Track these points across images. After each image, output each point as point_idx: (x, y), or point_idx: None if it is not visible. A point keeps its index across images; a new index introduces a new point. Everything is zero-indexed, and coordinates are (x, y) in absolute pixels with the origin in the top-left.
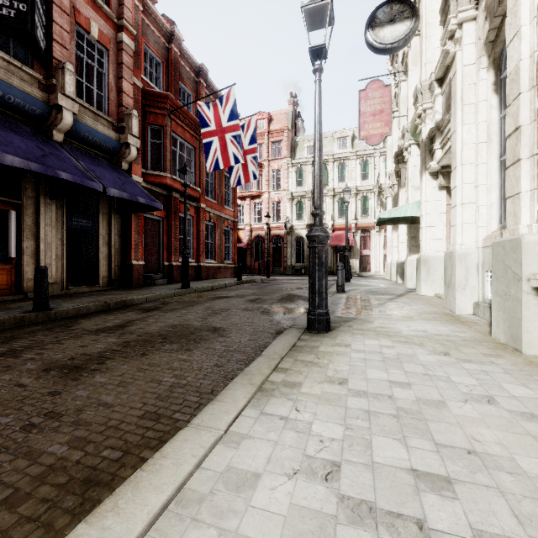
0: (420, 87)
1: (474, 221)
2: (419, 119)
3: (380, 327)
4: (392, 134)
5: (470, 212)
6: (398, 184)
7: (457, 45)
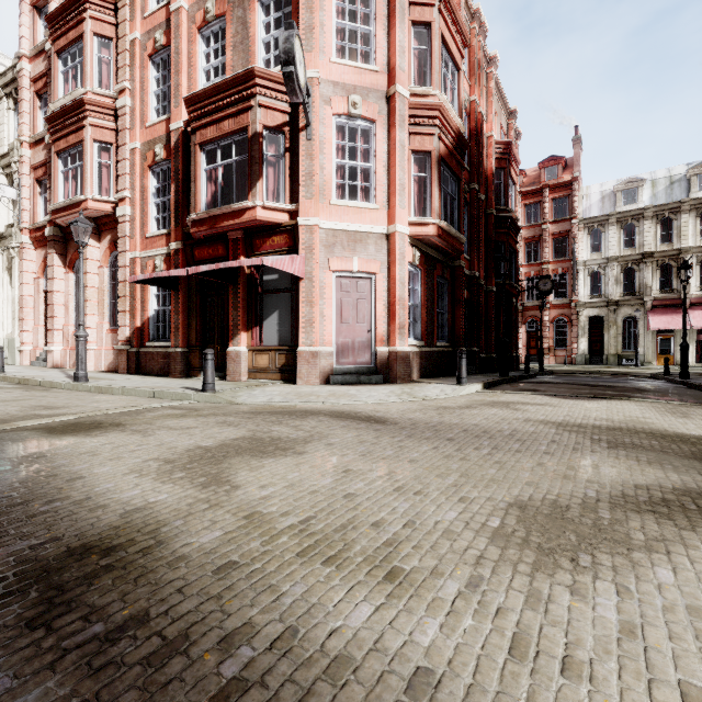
0: None
1: (3, 328)
2: None
3: None
4: None
5: (1, 325)
6: None
7: None
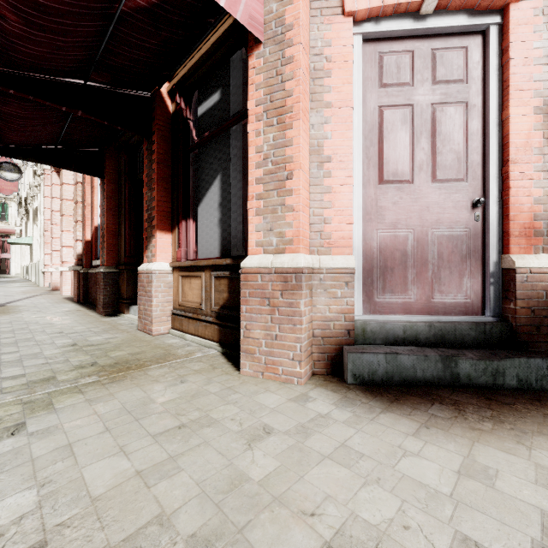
0: (32, 184)
1: None
2: (32, 198)
3: (1, 286)
4: (26, 179)
5: None
6: (27, 217)
7: (39, 191)
